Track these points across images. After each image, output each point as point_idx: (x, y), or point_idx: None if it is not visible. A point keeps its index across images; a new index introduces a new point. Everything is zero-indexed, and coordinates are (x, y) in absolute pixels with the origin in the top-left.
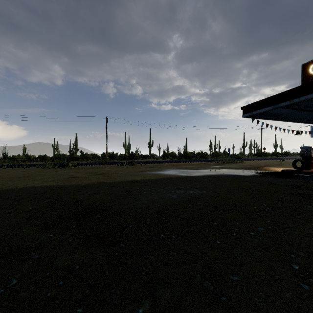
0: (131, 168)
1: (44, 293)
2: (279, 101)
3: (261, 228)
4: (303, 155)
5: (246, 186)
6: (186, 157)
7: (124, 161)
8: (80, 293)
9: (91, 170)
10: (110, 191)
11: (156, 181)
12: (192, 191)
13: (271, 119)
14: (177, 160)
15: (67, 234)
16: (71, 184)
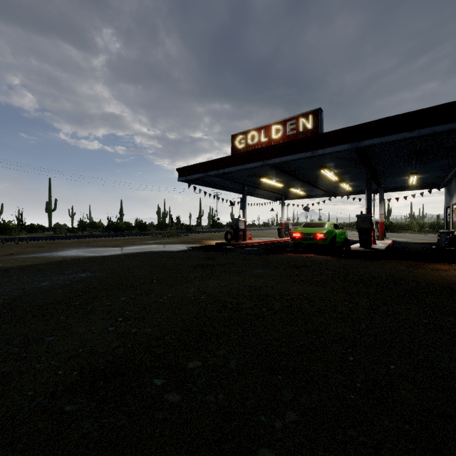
0: None
1: None
2: (210, 169)
3: (124, 298)
4: (234, 227)
5: (158, 262)
6: (116, 229)
7: None
8: None
9: None
10: None
11: (30, 268)
12: (80, 275)
13: (210, 186)
14: (101, 233)
15: None
16: None
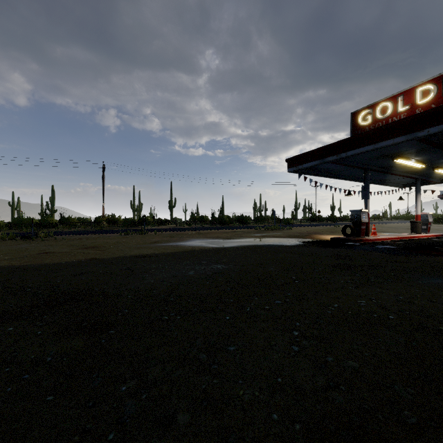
0: (140, 238)
1: (2, 388)
2: (326, 155)
3: (279, 301)
4: (354, 220)
5: (282, 257)
6: (221, 222)
7: (132, 228)
8: (52, 383)
9: (76, 243)
10: (103, 270)
11: (172, 255)
12: (216, 266)
13: (321, 175)
14: (209, 226)
15: (35, 326)
16: (43, 262)
